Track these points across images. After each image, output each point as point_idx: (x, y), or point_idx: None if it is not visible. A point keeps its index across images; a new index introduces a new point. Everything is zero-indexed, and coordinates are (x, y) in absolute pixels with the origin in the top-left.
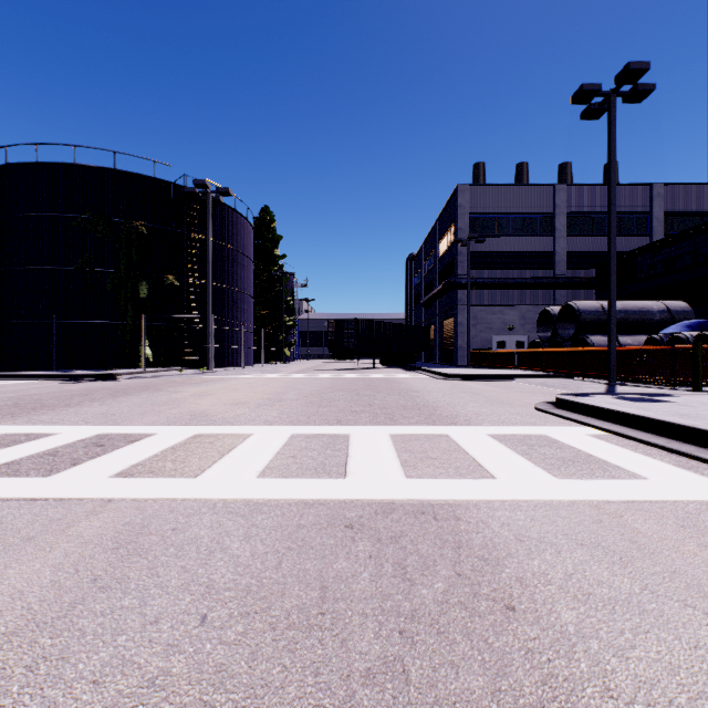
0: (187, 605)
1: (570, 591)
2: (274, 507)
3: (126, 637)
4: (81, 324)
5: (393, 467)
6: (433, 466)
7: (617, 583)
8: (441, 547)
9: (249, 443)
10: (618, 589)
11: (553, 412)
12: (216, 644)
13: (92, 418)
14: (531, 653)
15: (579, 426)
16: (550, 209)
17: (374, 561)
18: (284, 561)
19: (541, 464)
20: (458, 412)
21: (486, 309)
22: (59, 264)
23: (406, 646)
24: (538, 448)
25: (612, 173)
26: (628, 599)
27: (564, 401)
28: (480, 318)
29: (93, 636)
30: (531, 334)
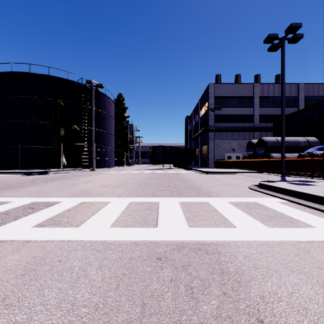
0: (57, 320)
1: (294, 306)
2: (118, 245)
3: None
4: (33, 148)
5: (181, 220)
6: (202, 220)
7: (321, 300)
8: (212, 273)
9: (108, 207)
10: (323, 304)
11: (258, 190)
12: None
13: (31, 193)
14: None
15: (272, 197)
16: (252, 95)
17: (173, 283)
18: (121, 284)
19: (258, 218)
20: (212, 190)
21: (222, 141)
22: (22, 120)
23: None
24: (254, 209)
25: (283, 76)
26: None
27: (263, 184)
28: (219, 145)
29: None
30: (243, 153)
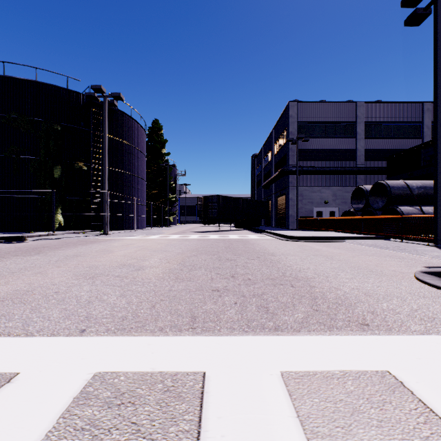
0: None
1: None
2: None
3: None
4: (9, 198)
5: None
6: None
7: None
8: None
9: None
10: None
11: None
12: None
13: None
14: None
15: None
16: (353, 119)
17: None
18: None
19: None
20: (342, 290)
21: (309, 189)
22: None
23: None
24: None
25: (438, 64)
26: None
27: None
28: (305, 195)
29: None
30: (340, 206)
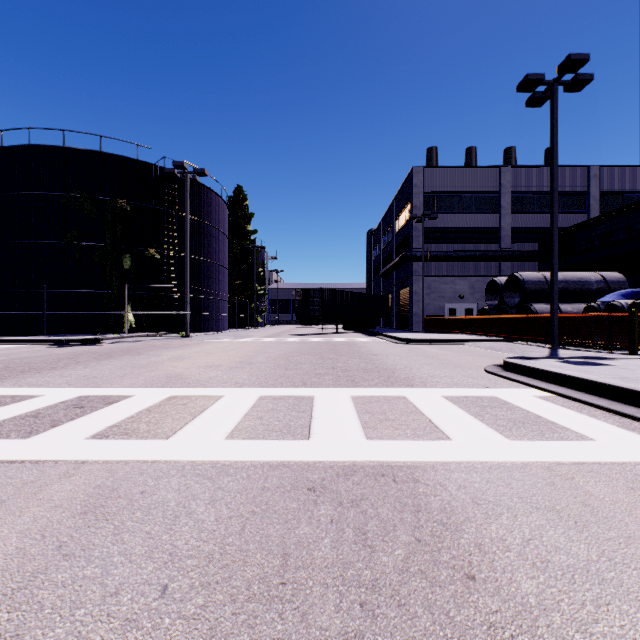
0: (149, 575)
1: (528, 558)
2: (240, 469)
3: (84, 611)
4: (70, 293)
5: (354, 428)
6: (391, 427)
7: (575, 549)
8: (401, 510)
9: (220, 404)
10: (576, 555)
11: (502, 374)
12: (175, 618)
13: (75, 381)
14: (493, 628)
15: (526, 388)
16: (497, 189)
17: (335, 526)
18: (248, 526)
19: (493, 425)
20: (414, 374)
21: (438, 279)
22: (49, 239)
23: (367, 620)
24: (489, 409)
25: (554, 155)
26: (587, 566)
27: (512, 364)
28: (433, 287)
29: (51, 610)
30: (480, 302)
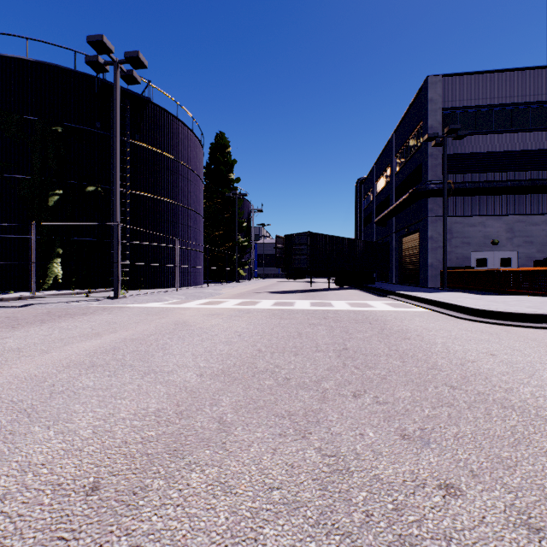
0: None
1: None
2: None
3: None
4: None
5: None
6: None
7: None
8: None
9: None
10: None
11: None
12: None
13: None
14: None
15: None
16: (546, 97)
17: None
18: None
19: None
20: None
21: (462, 220)
22: None
23: None
24: None
25: None
26: None
27: None
28: (455, 231)
29: None
30: (521, 249)
